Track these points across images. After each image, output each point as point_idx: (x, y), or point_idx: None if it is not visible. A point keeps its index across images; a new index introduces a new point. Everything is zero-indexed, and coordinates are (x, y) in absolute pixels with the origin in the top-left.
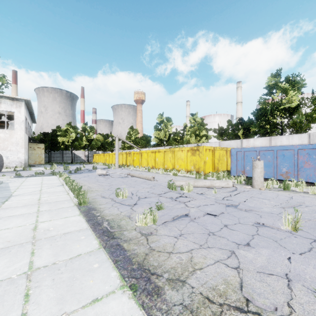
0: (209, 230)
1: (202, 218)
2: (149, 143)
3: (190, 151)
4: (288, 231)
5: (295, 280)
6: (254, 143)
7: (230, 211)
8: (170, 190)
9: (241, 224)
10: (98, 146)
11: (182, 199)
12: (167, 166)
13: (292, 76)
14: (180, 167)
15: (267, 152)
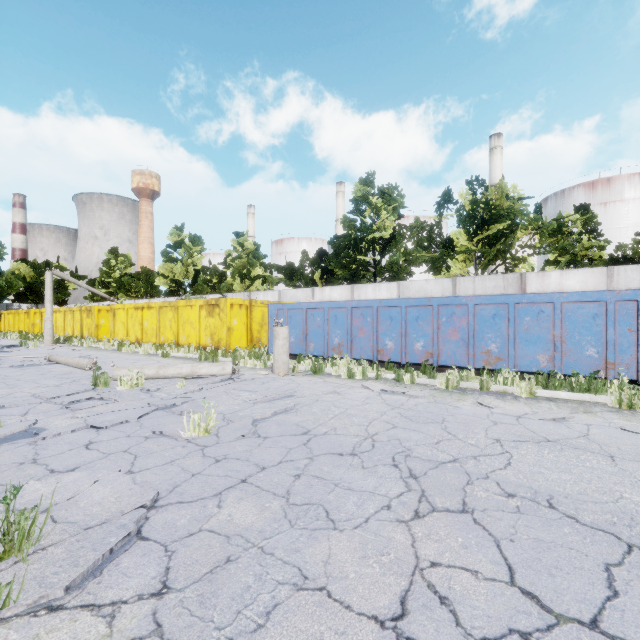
0: (38, 455)
1: (62, 437)
2: (156, 288)
3: (205, 308)
4: (189, 439)
5: (52, 511)
6: (331, 296)
7: (149, 417)
8: (91, 389)
9: (124, 438)
10: (21, 291)
11: (84, 404)
12: (165, 337)
13: (388, 188)
14: (188, 340)
15: (317, 312)
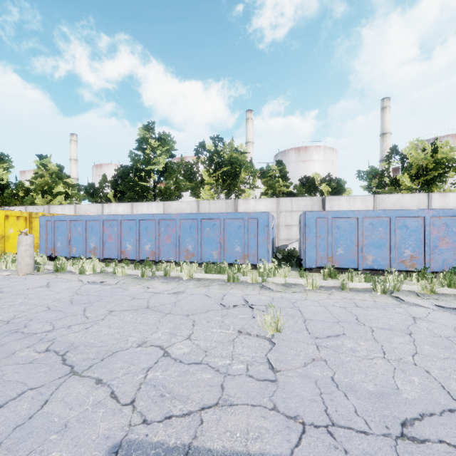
0: None
1: None
2: None
3: None
4: None
5: None
6: (116, 210)
7: None
8: None
9: None
10: None
11: None
12: None
13: (164, 135)
14: None
15: (78, 223)
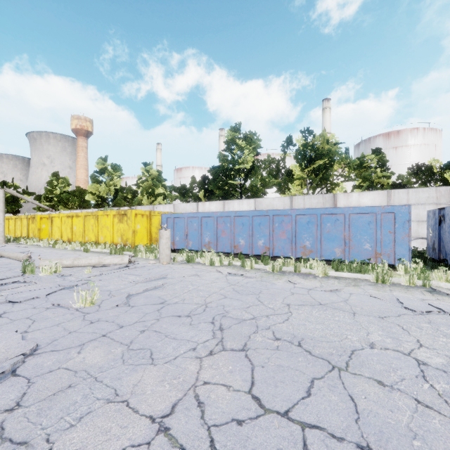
0: None
1: None
2: (87, 202)
3: (117, 217)
4: (78, 309)
5: None
6: (210, 208)
7: (56, 294)
8: (20, 275)
9: (31, 309)
10: None
11: (10, 286)
12: (89, 237)
13: (250, 134)
14: (105, 239)
15: (194, 220)
